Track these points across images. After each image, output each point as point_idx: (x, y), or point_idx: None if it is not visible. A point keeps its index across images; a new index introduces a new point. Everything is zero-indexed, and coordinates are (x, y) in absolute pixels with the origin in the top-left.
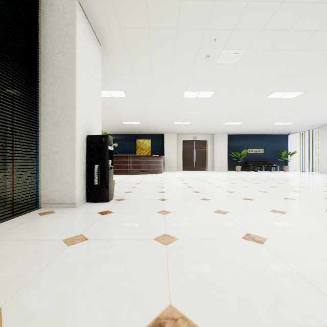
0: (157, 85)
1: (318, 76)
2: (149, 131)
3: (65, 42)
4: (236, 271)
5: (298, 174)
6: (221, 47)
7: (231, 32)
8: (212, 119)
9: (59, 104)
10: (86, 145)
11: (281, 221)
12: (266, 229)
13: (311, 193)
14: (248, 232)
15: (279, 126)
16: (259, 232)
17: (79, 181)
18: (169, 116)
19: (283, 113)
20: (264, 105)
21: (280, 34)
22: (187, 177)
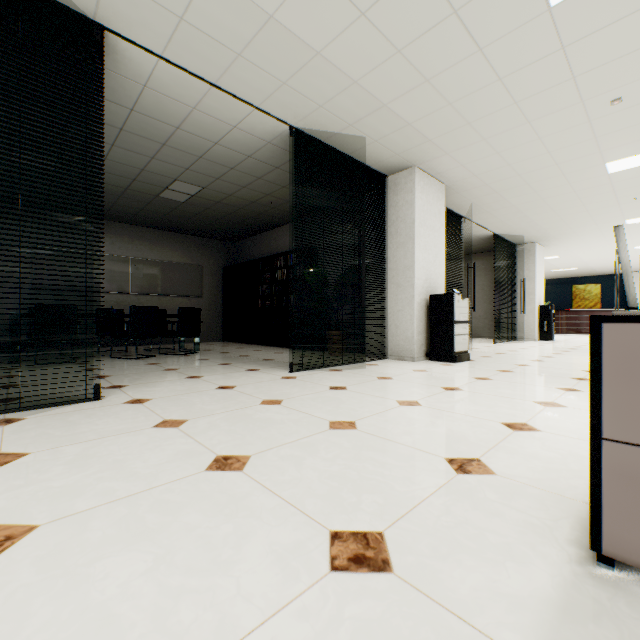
0: (594, 249)
1: None
2: (596, 272)
3: (529, 264)
4: None
5: None
6: None
7: None
8: None
9: (526, 293)
10: (538, 311)
11: None
12: None
13: None
14: None
15: None
16: None
17: (536, 329)
18: None
19: None
20: None
21: None
22: None
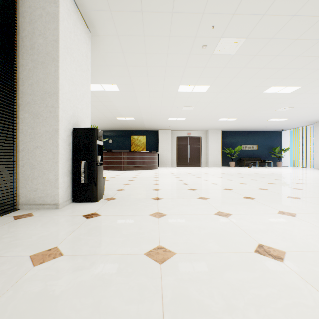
0: (151, 78)
1: (317, 69)
2: (144, 126)
3: (46, 23)
4: (259, 311)
5: (292, 170)
6: (219, 35)
7: (230, 17)
8: (207, 114)
9: (40, 93)
10: (72, 139)
11: (294, 226)
12: (281, 238)
13: (314, 191)
14: (260, 243)
15: (273, 122)
16: (273, 242)
17: (63, 179)
18: (163, 112)
19: (279, 109)
20: (260, 100)
21: (283, 21)
22: (182, 173)
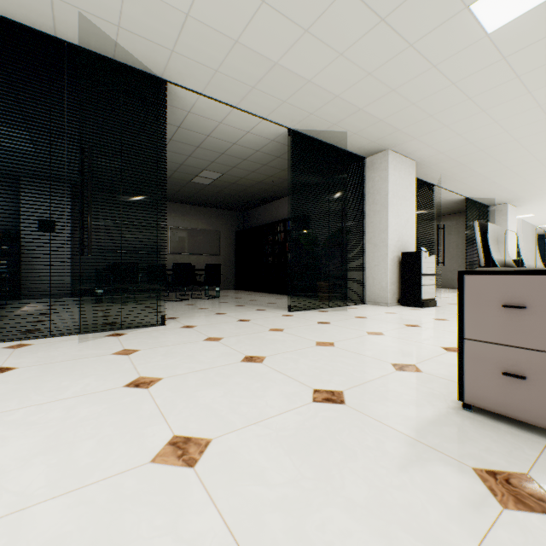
0: None
1: None
2: None
3: (501, 223)
4: None
5: None
6: None
7: None
8: None
9: None
10: None
11: None
12: None
13: None
14: None
15: None
16: None
17: None
18: None
19: None
20: None
21: None
22: None
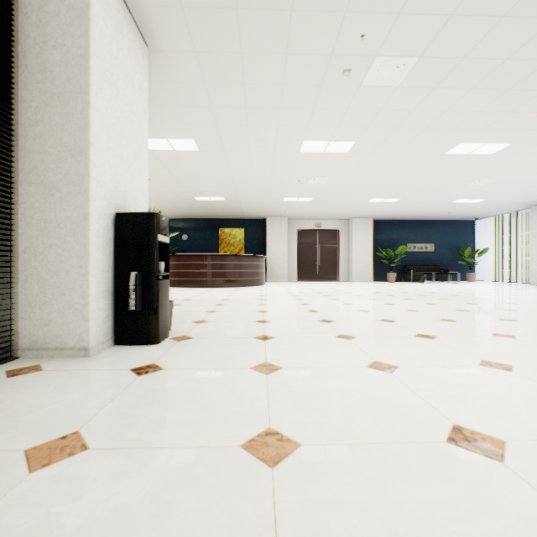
0: (253, 128)
1: None
2: (242, 213)
3: (67, 25)
4: None
5: (493, 287)
6: (373, 52)
7: (393, 19)
8: (348, 192)
9: (56, 150)
10: (113, 232)
11: (513, 390)
12: (493, 413)
13: None
14: (456, 423)
15: (462, 205)
16: (479, 421)
17: (97, 304)
18: (275, 187)
19: (471, 182)
20: (440, 167)
21: (485, 26)
22: (307, 292)
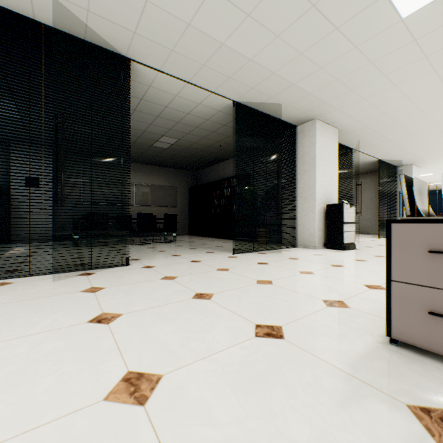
0: None
1: None
2: None
3: None
4: None
5: None
6: None
7: None
8: None
9: None
10: None
11: None
12: None
13: None
14: None
15: None
16: None
17: None
18: None
19: None
20: None
21: None
22: None
